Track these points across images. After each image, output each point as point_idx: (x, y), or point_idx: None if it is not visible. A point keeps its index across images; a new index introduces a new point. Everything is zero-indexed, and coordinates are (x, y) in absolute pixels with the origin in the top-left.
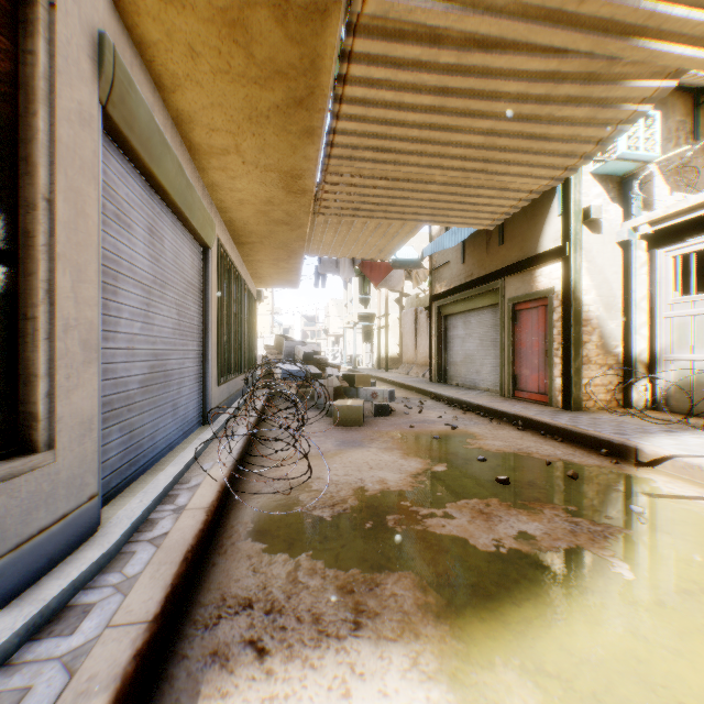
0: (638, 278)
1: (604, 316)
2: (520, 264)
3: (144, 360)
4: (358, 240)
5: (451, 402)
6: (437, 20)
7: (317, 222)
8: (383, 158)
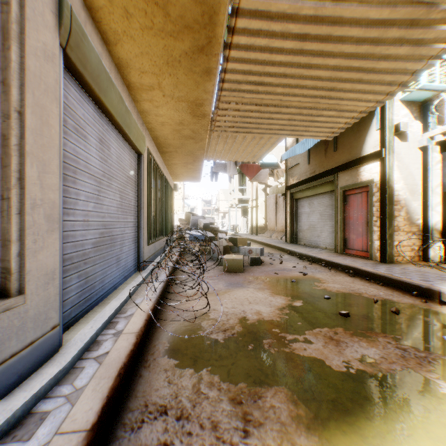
0: (434, 172)
1: (409, 198)
2: (349, 164)
3: (96, 228)
4: (239, 149)
5: (301, 256)
6: None
7: (212, 137)
8: (258, 90)
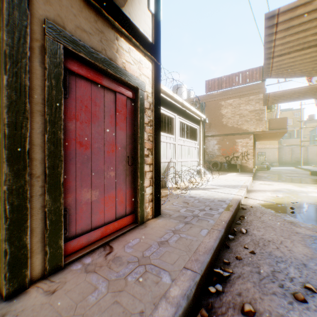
0: None
1: None
2: None
3: None
4: None
5: None
6: None
7: None
8: None
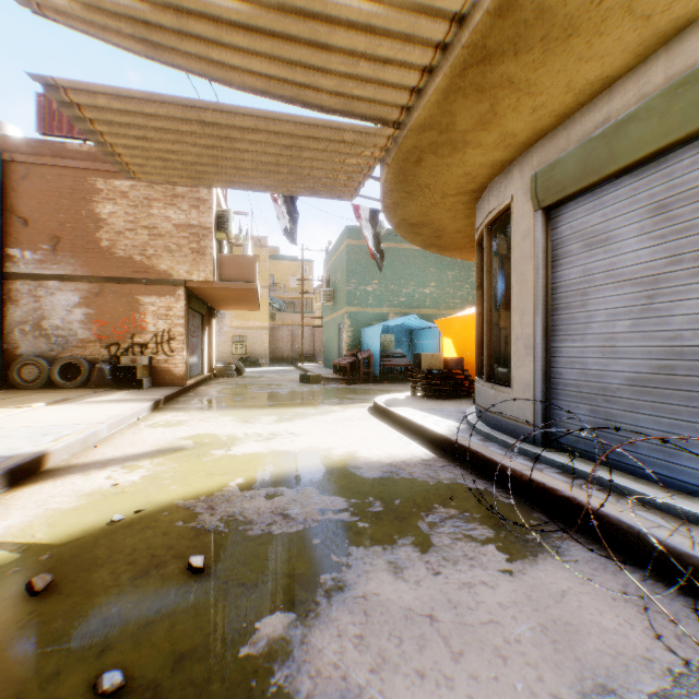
0: None
1: None
2: None
3: (638, 358)
4: None
5: None
6: (346, 126)
7: None
8: None
